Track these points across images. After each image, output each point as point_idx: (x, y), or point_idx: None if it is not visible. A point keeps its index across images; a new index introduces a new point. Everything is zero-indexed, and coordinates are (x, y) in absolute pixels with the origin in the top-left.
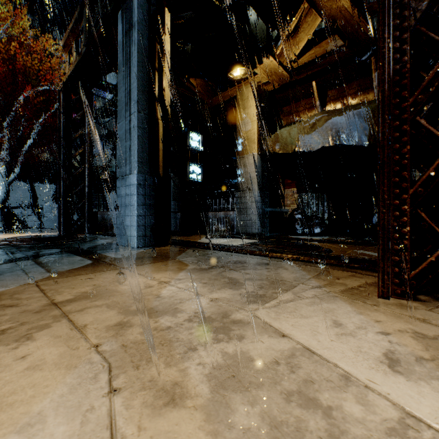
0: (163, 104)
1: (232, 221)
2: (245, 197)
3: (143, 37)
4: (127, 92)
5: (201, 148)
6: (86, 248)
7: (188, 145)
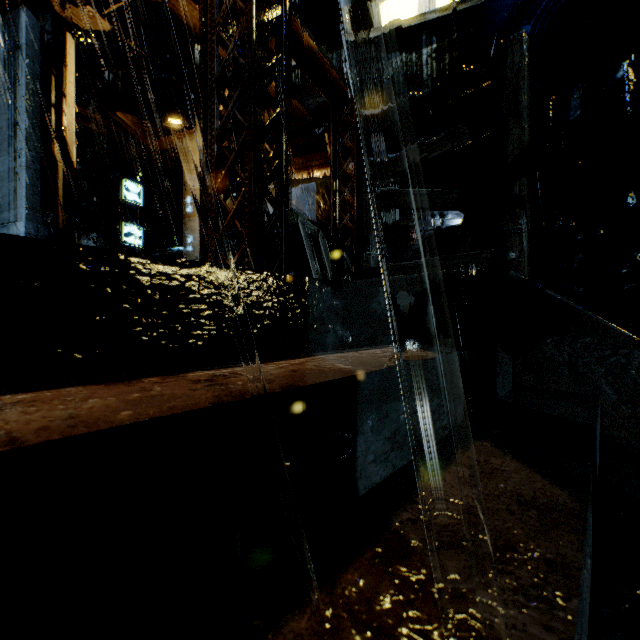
0: (64, 146)
1: None
2: None
3: (35, 63)
4: (12, 123)
5: (142, 204)
6: None
7: (122, 198)
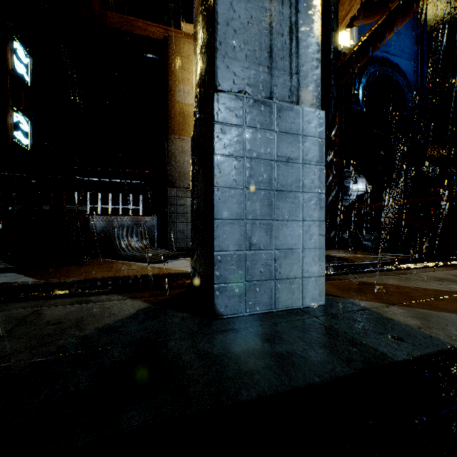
0: None
1: (151, 232)
2: (185, 196)
3: None
4: None
5: (30, 83)
6: (300, 376)
7: (12, 64)
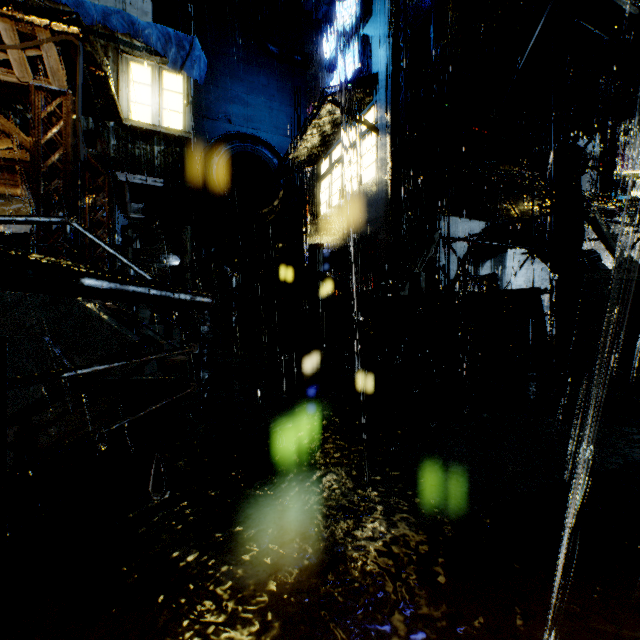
0: None
1: None
2: None
3: None
4: None
5: None
6: None
7: None
